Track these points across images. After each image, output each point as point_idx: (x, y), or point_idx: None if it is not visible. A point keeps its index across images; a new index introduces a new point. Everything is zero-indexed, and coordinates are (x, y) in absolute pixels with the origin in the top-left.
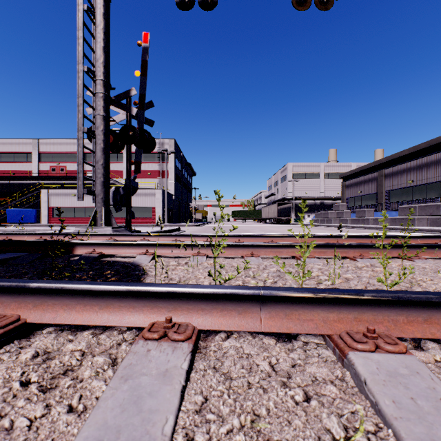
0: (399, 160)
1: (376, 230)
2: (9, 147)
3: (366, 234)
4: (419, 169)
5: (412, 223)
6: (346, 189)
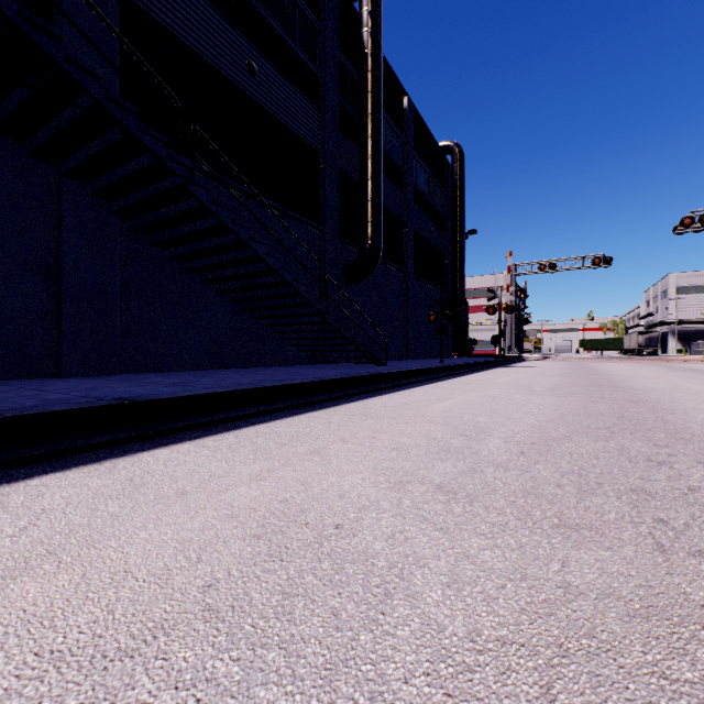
0: None
1: None
2: None
3: None
4: None
5: None
6: None
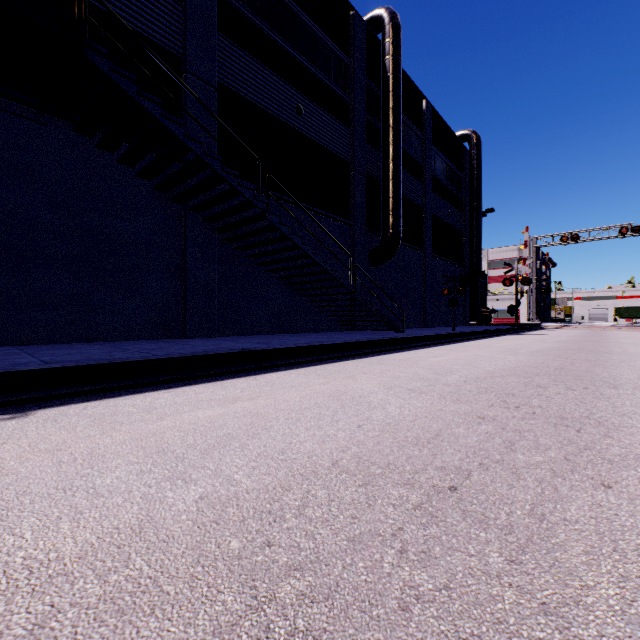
0: None
1: None
2: None
3: None
4: None
5: None
6: None
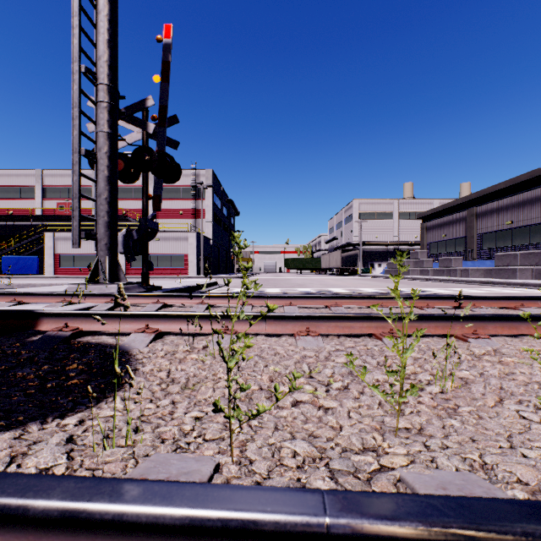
0: (493, 195)
1: (467, 284)
2: (6, 180)
3: (457, 290)
4: (521, 206)
5: (512, 275)
6: (427, 232)
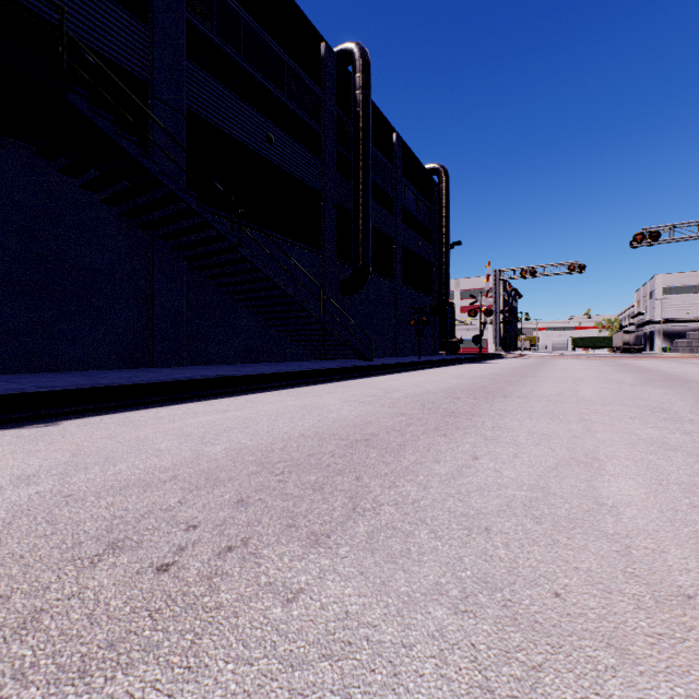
0: None
1: None
2: None
3: None
4: None
5: None
6: None
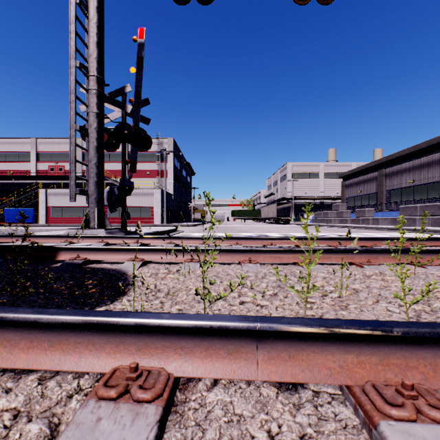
0: (399, 159)
1: (377, 230)
2: (7, 147)
3: (368, 235)
4: (420, 168)
5: (413, 223)
6: (346, 189)
